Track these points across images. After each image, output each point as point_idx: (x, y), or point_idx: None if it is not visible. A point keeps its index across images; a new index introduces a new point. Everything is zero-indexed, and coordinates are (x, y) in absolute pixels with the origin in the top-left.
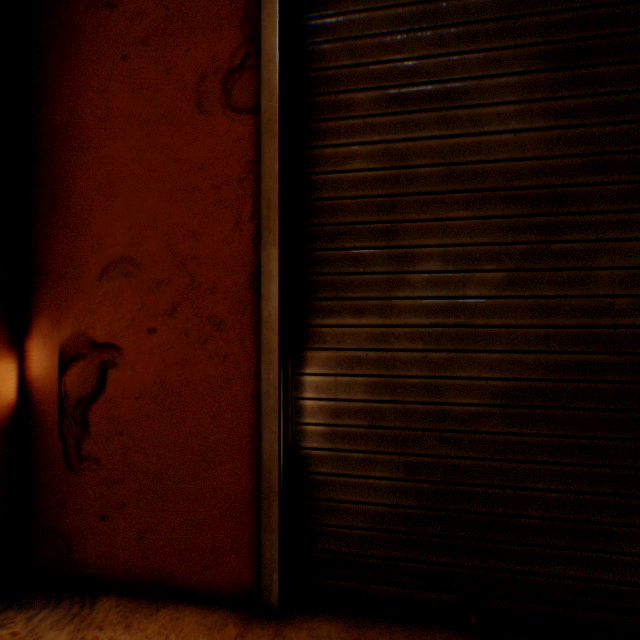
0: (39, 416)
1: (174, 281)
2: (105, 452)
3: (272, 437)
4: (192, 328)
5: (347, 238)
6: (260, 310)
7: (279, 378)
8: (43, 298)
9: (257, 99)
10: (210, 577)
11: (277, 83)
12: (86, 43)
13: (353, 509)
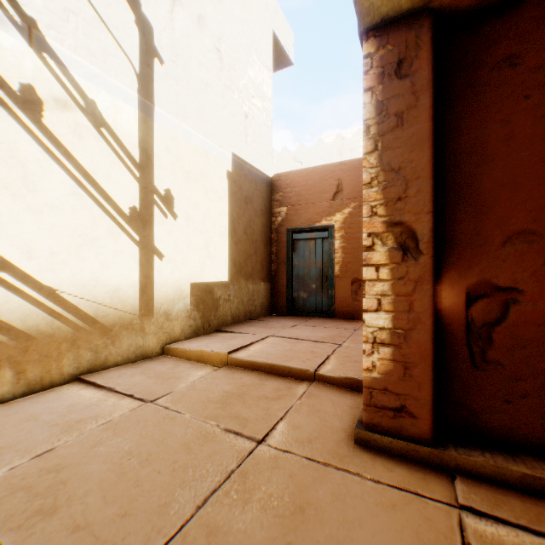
0: (446, 332)
1: None
2: (505, 359)
3: None
4: None
5: None
6: None
7: None
8: (449, 258)
9: None
10: None
11: None
12: (487, 93)
13: None
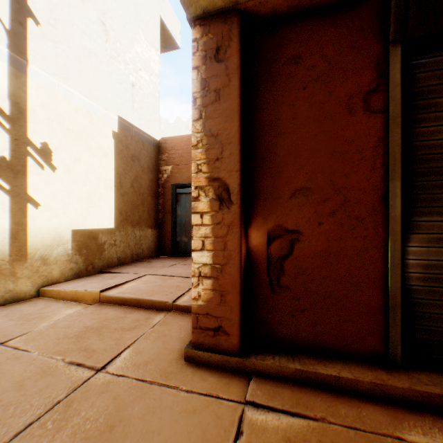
0: (255, 265)
1: (333, 199)
2: (293, 284)
3: (396, 277)
4: (344, 222)
5: (433, 175)
6: (386, 213)
7: (400, 247)
8: (257, 208)
9: (384, 105)
10: (355, 348)
11: (399, 97)
12: (281, 82)
13: (437, 318)
